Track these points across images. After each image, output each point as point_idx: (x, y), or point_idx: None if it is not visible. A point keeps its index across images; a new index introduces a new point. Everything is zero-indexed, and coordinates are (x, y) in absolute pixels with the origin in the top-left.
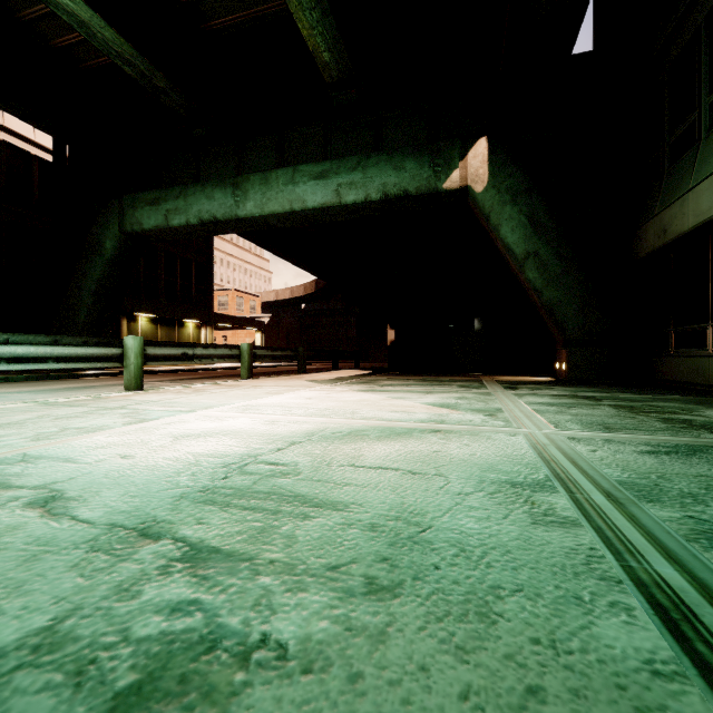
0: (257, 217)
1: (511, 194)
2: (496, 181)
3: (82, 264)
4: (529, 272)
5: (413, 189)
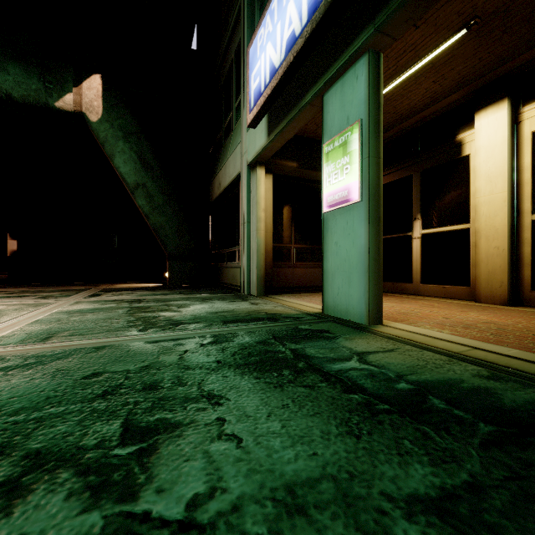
0: None
1: (124, 132)
2: (110, 116)
3: None
4: (139, 199)
5: (19, 96)
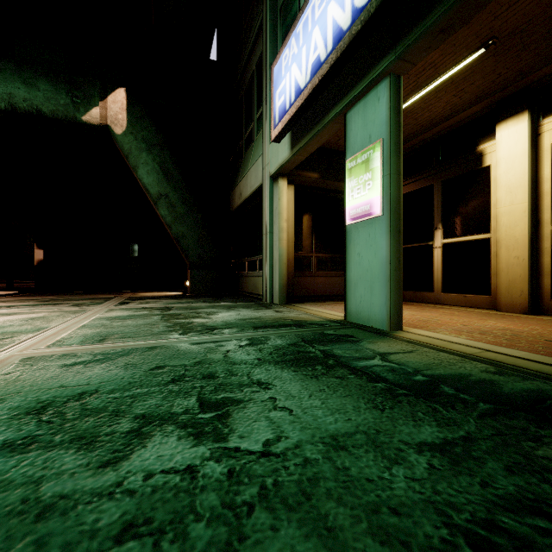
0: None
1: (147, 144)
2: (134, 129)
3: None
4: (161, 209)
5: (49, 111)
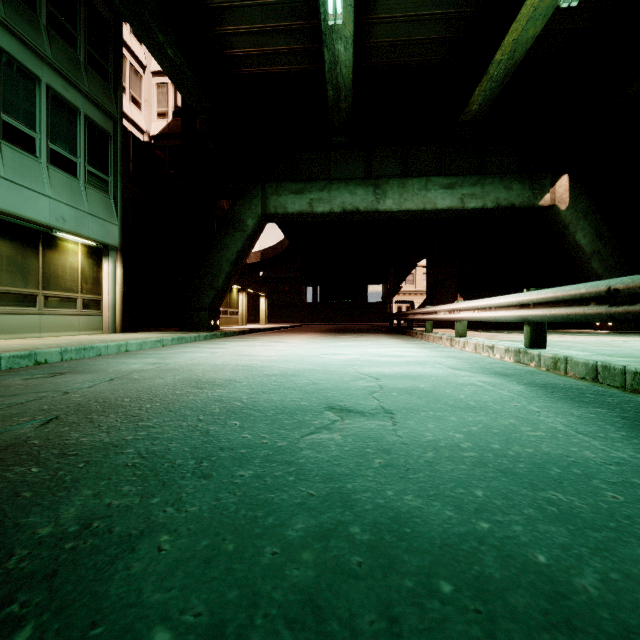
0: (391, 211)
1: (584, 213)
2: (574, 203)
3: (221, 237)
4: (595, 263)
5: (518, 204)
